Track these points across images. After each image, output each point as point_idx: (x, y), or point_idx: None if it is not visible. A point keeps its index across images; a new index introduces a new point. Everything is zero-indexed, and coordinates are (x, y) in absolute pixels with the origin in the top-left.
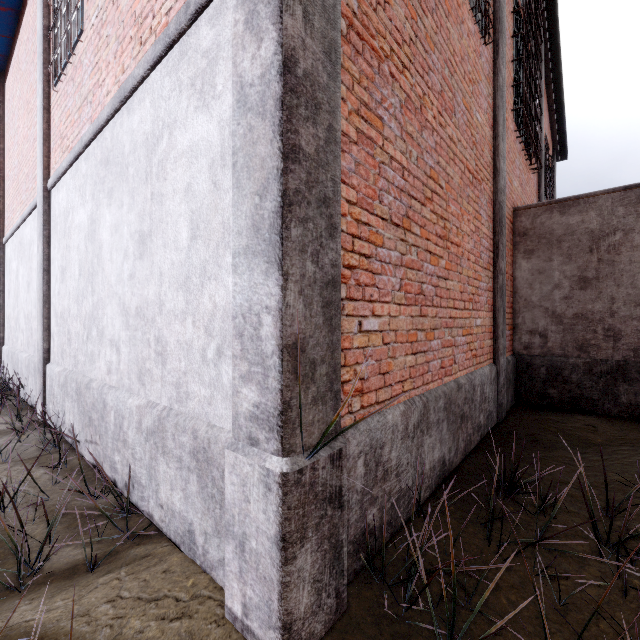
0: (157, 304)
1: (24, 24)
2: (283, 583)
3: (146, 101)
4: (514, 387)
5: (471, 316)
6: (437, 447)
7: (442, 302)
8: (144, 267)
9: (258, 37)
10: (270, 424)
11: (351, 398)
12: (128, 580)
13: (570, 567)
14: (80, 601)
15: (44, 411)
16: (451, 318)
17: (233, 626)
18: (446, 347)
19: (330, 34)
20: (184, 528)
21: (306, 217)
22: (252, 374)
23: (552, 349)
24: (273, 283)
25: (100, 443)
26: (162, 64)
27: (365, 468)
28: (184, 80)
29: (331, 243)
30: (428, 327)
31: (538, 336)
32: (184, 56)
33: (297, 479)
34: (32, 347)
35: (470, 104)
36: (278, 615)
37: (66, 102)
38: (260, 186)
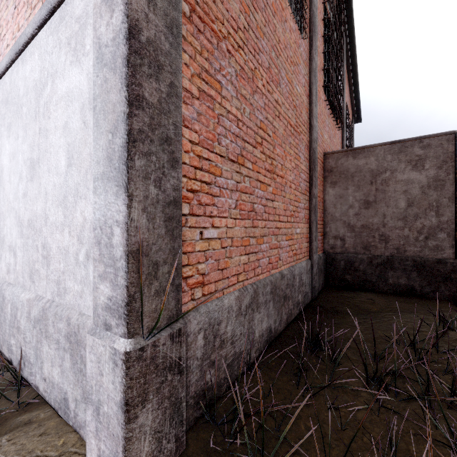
0: (43, 217)
1: None
2: (126, 438)
3: (35, 54)
4: (324, 275)
5: (292, 227)
6: (265, 320)
7: (270, 217)
8: (34, 187)
9: (111, 8)
10: (119, 313)
11: (194, 289)
12: (7, 444)
13: (349, 399)
14: None
15: None
16: (277, 228)
17: None
18: (273, 249)
19: (172, 13)
20: (61, 396)
21: (149, 152)
22: (107, 274)
23: (348, 248)
24: (121, 202)
25: (0, 330)
26: (47, 25)
27: (204, 340)
28: (63, 39)
29: (173, 172)
30: (259, 235)
31: (339, 240)
32: (63, 20)
33: (139, 355)
34: None
35: (292, 79)
36: None
37: None
38: (112, 126)
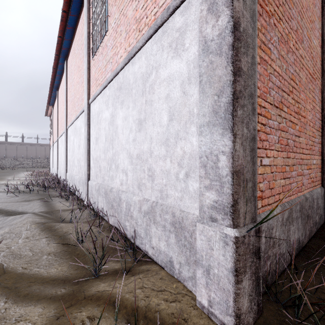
0: (149, 152)
1: (77, 33)
2: (236, 293)
3: (142, 58)
4: None
5: (310, 158)
6: (296, 232)
7: (297, 150)
8: (141, 135)
9: (216, 15)
10: (225, 211)
11: (257, 201)
12: (145, 280)
13: None
14: (126, 286)
15: (88, 201)
16: (301, 159)
17: (202, 310)
18: (299, 176)
19: (252, 7)
20: (167, 259)
21: (243, 104)
22: (212, 185)
23: None
24: (227, 139)
25: (117, 216)
26: (152, 39)
27: (265, 239)
28: (165, 44)
29: (253, 118)
30: (290, 164)
31: None
32: (165, 33)
33: (242, 240)
34: (81, 173)
35: (310, 35)
36: (233, 309)
37: (98, 64)
38: (218, 90)
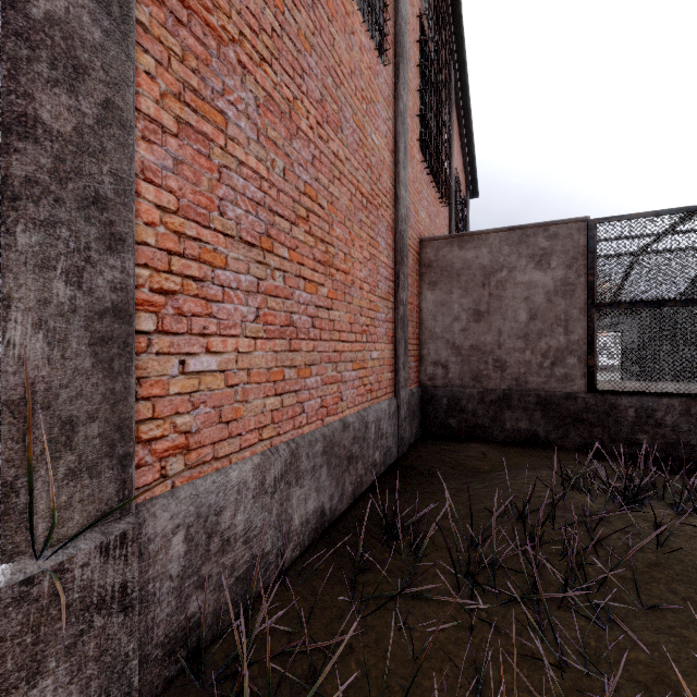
0: None
1: None
2: None
3: None
4: (420, 419)
5: (365, 349)
6: (312, 497)
7: (323, 334)
8: None
9: None
10: None
11: (166, 459)
12: None
13: (430, 610)
14: None
15: None
16: (336, 352)
17: None
18: (329, 384)
19: None
20: None
21: (53, 219)
22: None
23: (452, 380)
24: None
25: None
26: None
27: (187, 544)
28: None
29: (111, 259)
30: (302, 363)
31: (441, 367)
32: None
33: (19, 594)
34: None
35: (364, 123)
36: None
37: None
38: None
